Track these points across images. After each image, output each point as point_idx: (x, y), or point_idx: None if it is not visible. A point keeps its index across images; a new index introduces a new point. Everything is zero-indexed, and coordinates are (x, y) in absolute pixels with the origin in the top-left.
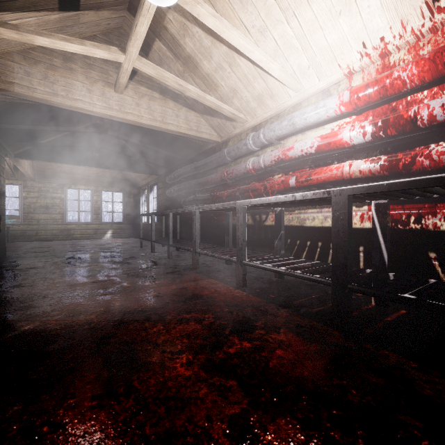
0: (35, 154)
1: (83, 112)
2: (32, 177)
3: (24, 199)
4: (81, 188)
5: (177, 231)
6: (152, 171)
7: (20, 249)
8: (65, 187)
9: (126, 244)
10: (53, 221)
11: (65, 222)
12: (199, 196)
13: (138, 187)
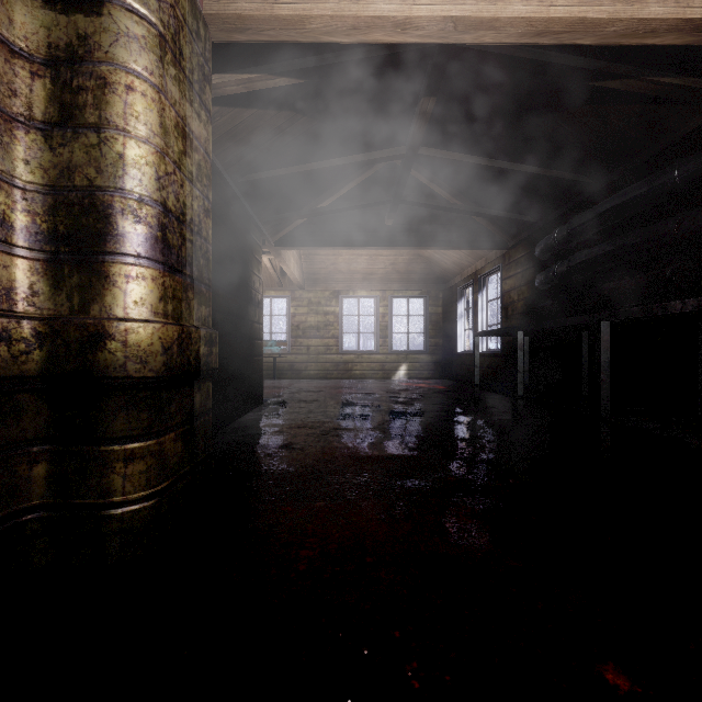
0: (300, 236)
1: (383, 40)
2: (300, 283)
3: (292, 317)
4: (361, 296)
5: (581, 374)
6: (493, 241)
7: (283, 392)
8: (340, 295)
9: (439, 393)
10: (326, 349)
11: (341, 351)
12: (701, 264)
13: (450, 285)
